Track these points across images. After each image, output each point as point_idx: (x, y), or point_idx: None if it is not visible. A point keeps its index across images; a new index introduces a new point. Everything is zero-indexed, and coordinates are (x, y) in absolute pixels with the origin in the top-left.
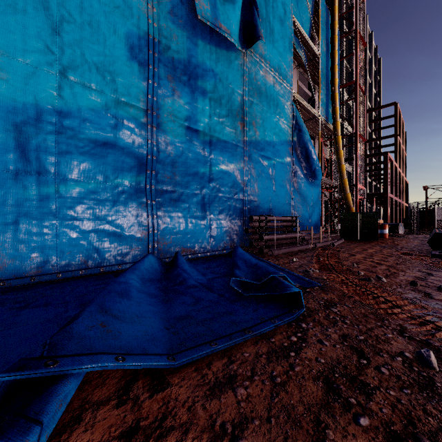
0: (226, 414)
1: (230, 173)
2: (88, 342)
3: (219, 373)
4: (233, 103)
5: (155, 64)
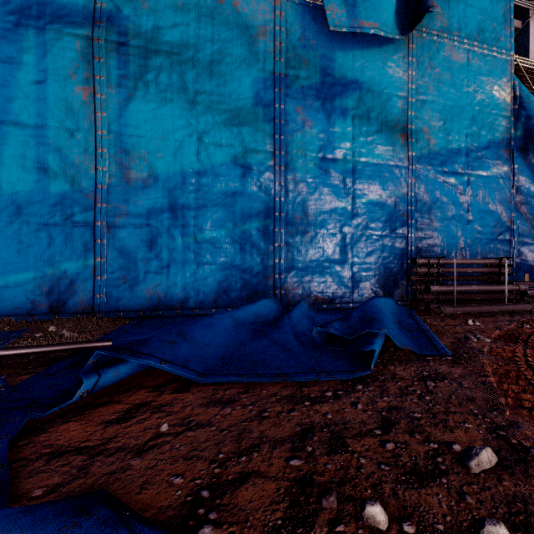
0: (200, 417)
1: (383, 204)
2: (151, 348)
3: (227, 396)
4: (389, 111)
5: (281, 101)
